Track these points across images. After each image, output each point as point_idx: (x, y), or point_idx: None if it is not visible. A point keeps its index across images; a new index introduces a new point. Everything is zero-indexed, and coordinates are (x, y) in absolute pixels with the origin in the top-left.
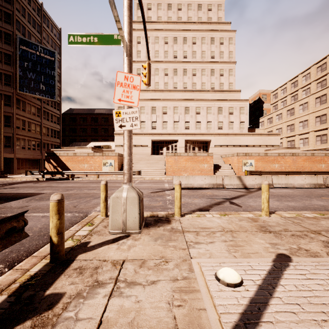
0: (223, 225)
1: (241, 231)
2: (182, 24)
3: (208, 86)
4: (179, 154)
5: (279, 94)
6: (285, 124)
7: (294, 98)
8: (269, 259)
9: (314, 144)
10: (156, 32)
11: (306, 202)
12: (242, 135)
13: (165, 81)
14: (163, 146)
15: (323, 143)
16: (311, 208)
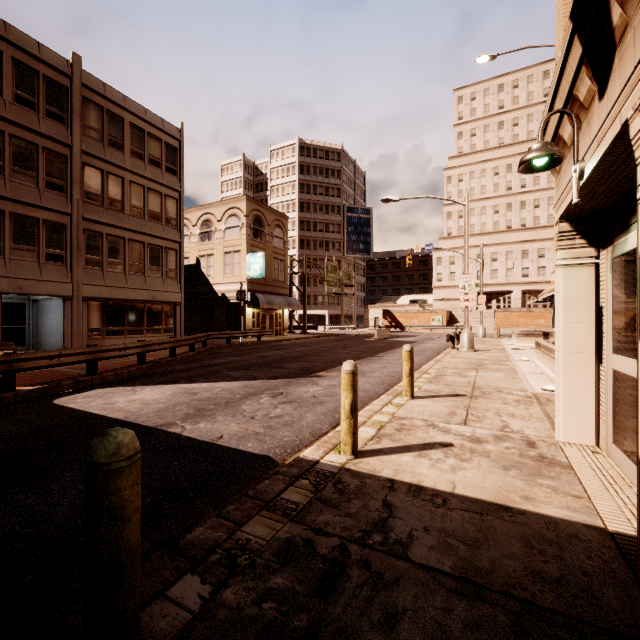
0: None
1: None
2: (518, 145)
3: None
4: (510, 310)
5: None
6: None
7: None
8: None
9: None
10: (483, 164)
11: None
12: None
13: (495, 220)
14: (491, 299)
15: None
16: None
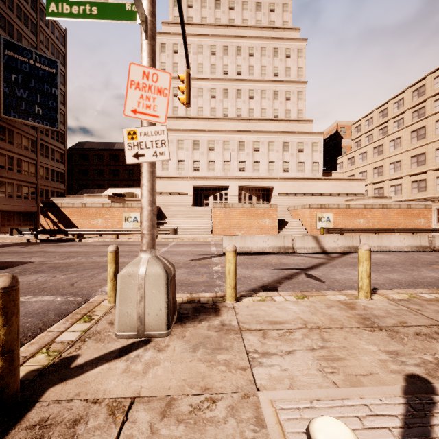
0: (304, 317)
1: (335, 327)
2: (234, 28)
3: (270, 113)
4: (230, 206)
5: (363, 126)
6: (371, 165)
7: (382, 131)
8: (396, 389)
9: (409, 192)
10: (199, 38)
11: (414, 274)
12: (316, 180)
13: (212, 105)
14: (209, 195)
15: (420, 191)
16: (424, 283)
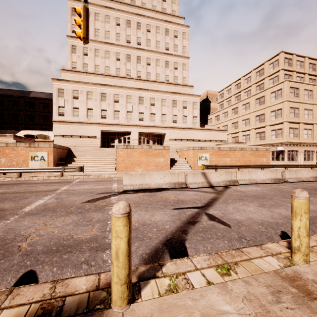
0: None
1: None
2: (135, 8)
3: (163, 77)
4: (132, 147)
5: (225, 94)
6: (230, 121)
7: (237, 98)
8: None
9: (254, 140)
10: (106, 10)
11: None
12: (195, 130)
13: (117, 66)
14: (114, 138)
15: (261, 139)
16: (315, 219)
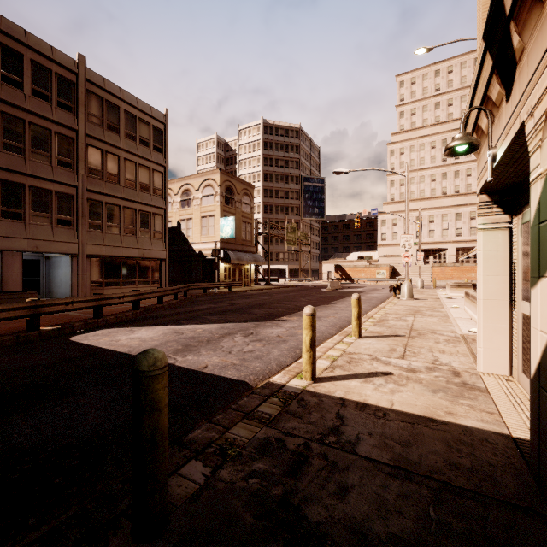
0: None
1: None
2: (453, 122)
3: None
4: (445, 265)
5: None
6: None
7: None
8: None
9: None
10: (421, 139)
11: None
12: None
13: (432, 187)
14: (429, 255)
15: None
16: None
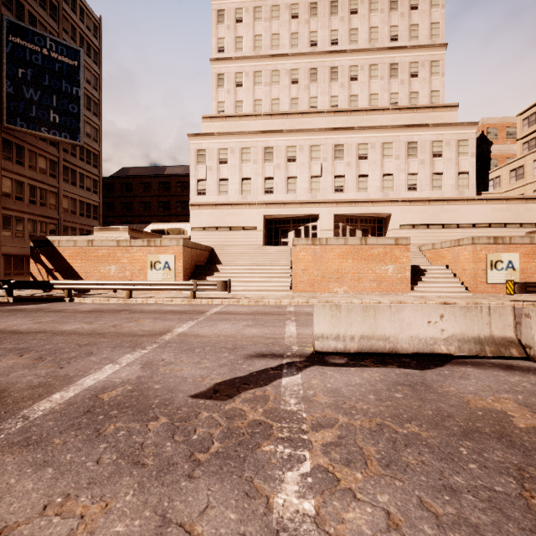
0: None
1: None
2: None
3: (384, 99)
4: (324, 242)
5: None
6: None
7: None
8: None
9: None
10: None
11: None
12: (464, 202)
13: (293, 95)
14: (288, 229)
15: None
16: None
